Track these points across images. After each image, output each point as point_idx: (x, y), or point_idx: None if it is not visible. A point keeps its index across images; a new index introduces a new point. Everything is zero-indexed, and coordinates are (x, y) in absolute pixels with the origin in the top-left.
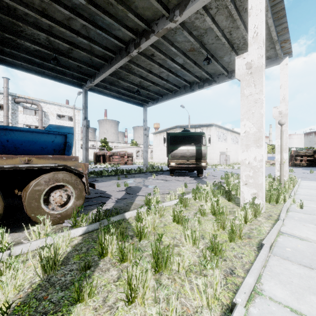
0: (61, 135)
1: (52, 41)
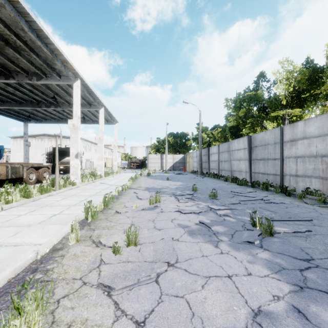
0: None
1: None
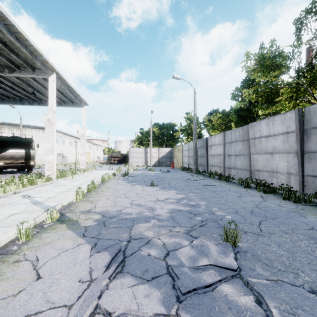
0: None
1: None
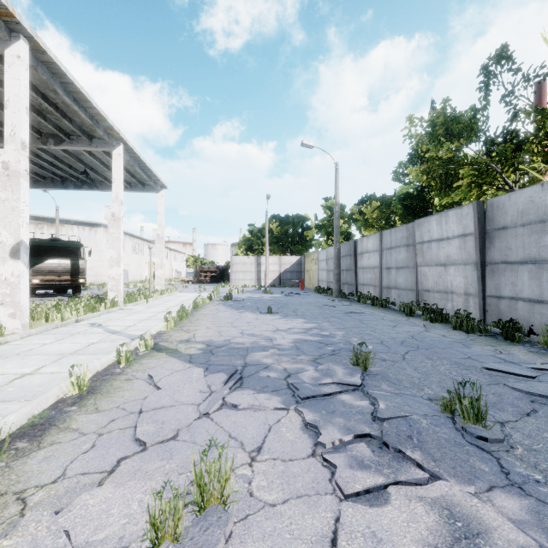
0: None
1: None
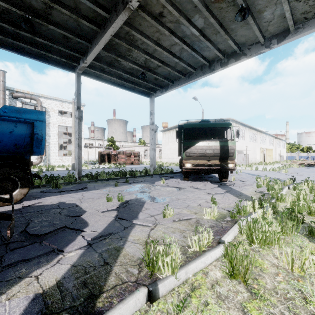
0: (25, 122)
1: None
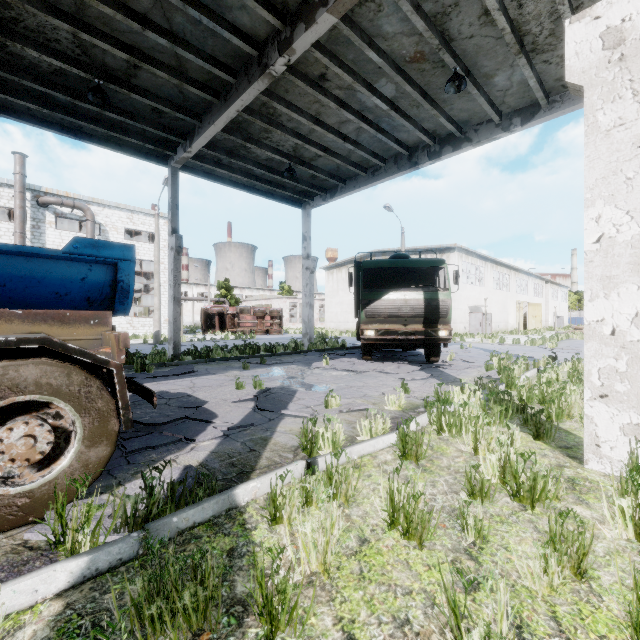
0: (104, 263)
1: (88, 45)
